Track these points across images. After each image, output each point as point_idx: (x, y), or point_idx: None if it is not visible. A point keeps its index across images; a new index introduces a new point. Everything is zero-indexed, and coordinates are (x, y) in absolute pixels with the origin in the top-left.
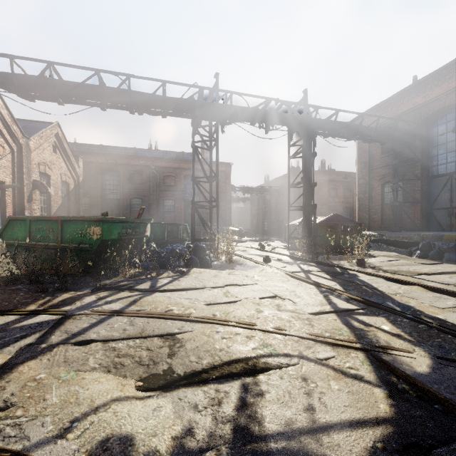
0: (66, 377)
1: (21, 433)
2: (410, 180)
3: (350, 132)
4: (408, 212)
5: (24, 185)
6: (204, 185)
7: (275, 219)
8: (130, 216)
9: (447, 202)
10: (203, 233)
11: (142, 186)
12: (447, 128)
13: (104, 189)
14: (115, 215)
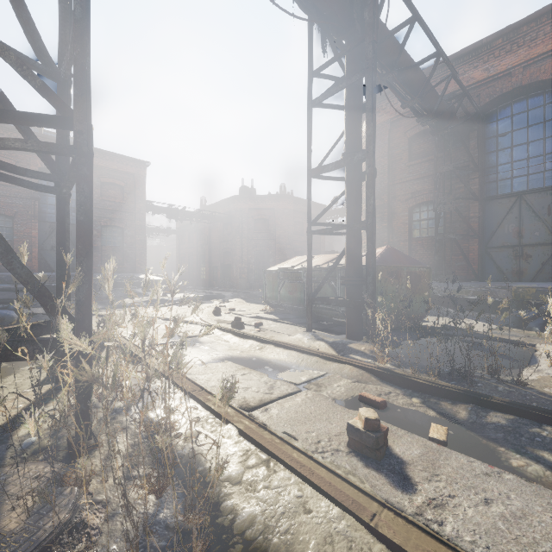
0: None
1: None
2: (459, 201)
3: (414, 85)
4: (457, 252)
5: None
6: None
7: (218, 262)
8: None
9: (513, 237)
10: None
11: None
12: (514, 124)
13: None
14: None
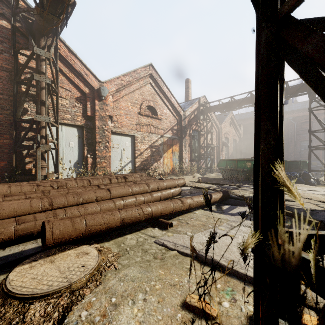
0: (242, 192)
1: (237, 194)
2: None
3: None
4: None
5: (220, 145)
6: None
7: None
8: None
9: None
10: None
11: None
12: None
13: None
14: None
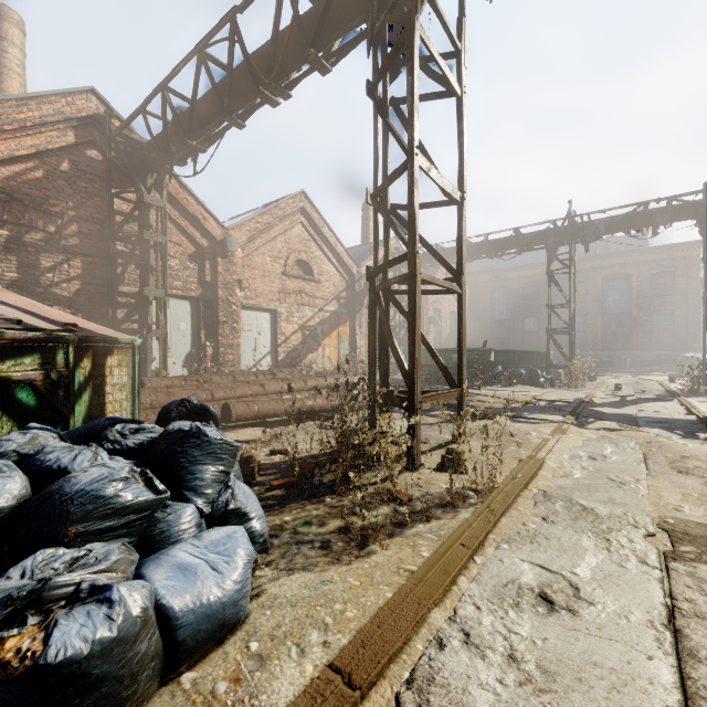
0: None
1: None
2: None
3: None
4: None
5: (424, 322)
6: (638, 287)
7: None
8: (523, 340)
9: None
10: (634, 362)
11: (538, 301)
12: None
13: (493, 310)
14: (505, 339)
